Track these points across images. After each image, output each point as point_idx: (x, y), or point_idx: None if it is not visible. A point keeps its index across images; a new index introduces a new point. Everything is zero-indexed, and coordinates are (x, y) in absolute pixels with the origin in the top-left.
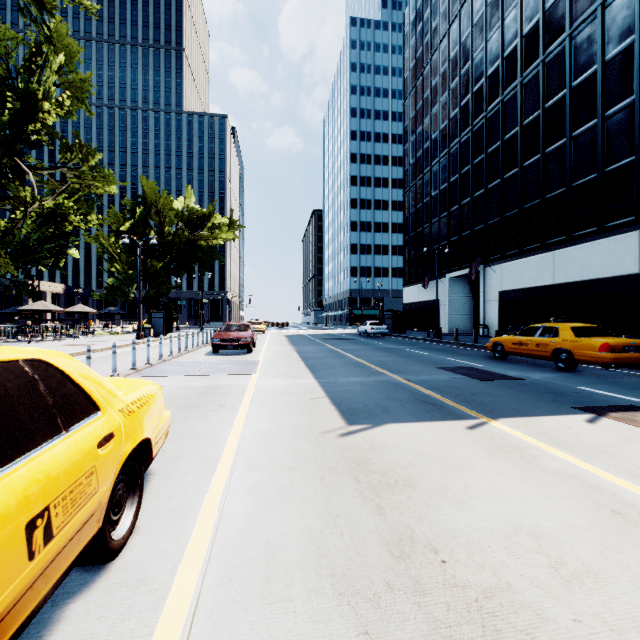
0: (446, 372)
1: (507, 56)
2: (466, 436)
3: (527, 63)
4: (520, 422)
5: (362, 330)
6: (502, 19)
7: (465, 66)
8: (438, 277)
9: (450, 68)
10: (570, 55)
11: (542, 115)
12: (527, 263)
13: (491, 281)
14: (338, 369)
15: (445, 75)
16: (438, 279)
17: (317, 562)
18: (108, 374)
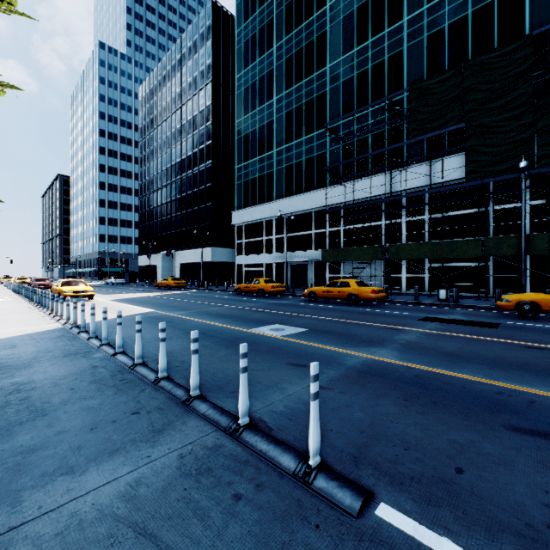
0: (135, 291)
1: (183, 160)
2: (125, 294)
3: (189, 169)
4: (137, 293)
5: (109, 282)
6: (181, 142)
7: (169, 149)
8: (157, 253)
9: (162, 144)
10: (199, 177)
11: (192, 194)
12: (188, 252)
13: (178, 258)
14: (100, 292)
15: (160, 146)
16: (157, 254)
17: (103, 297)
18: (10, 295)
